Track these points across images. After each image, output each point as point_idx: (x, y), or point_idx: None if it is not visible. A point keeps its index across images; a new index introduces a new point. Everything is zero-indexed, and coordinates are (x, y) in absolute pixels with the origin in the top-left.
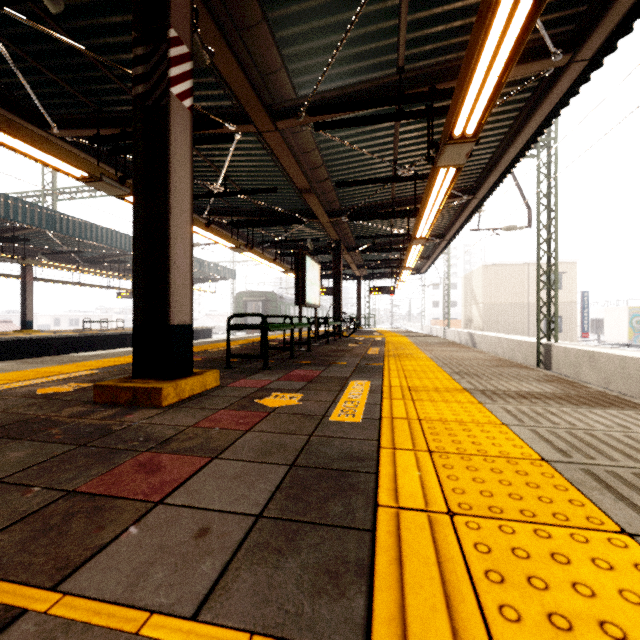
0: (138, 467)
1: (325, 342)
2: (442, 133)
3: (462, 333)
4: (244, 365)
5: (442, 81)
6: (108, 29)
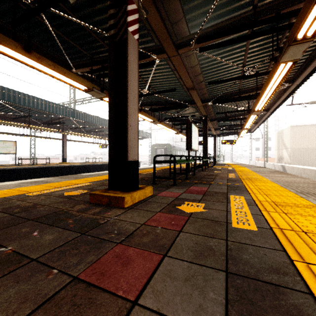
0: (116, 258)
1: (200, 170)
2: (287, 39)
3: (276, 165)
4: (162, 182)
5: (284, 8)
6: (96, 13)
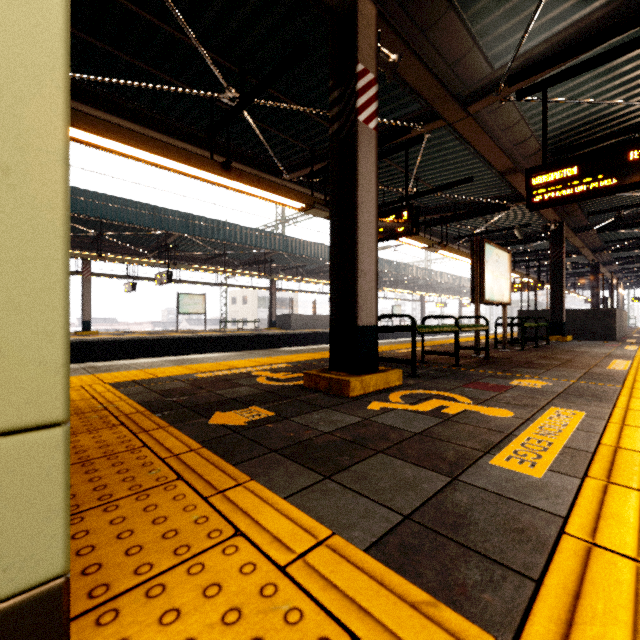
0: None
1: None
2: None
3: None
4: None
5: None
6: None
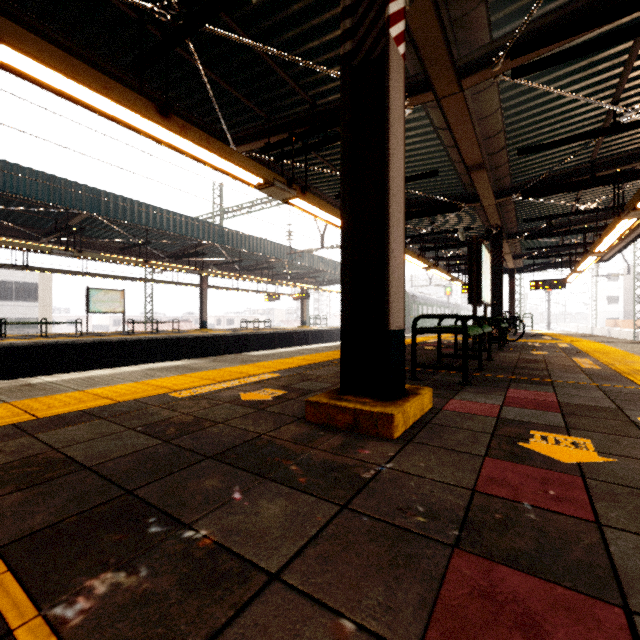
0: (484, 600)
1: (493, 347)
2: None
3: None
4: (429, 376)
5: None
6: (288, 22)
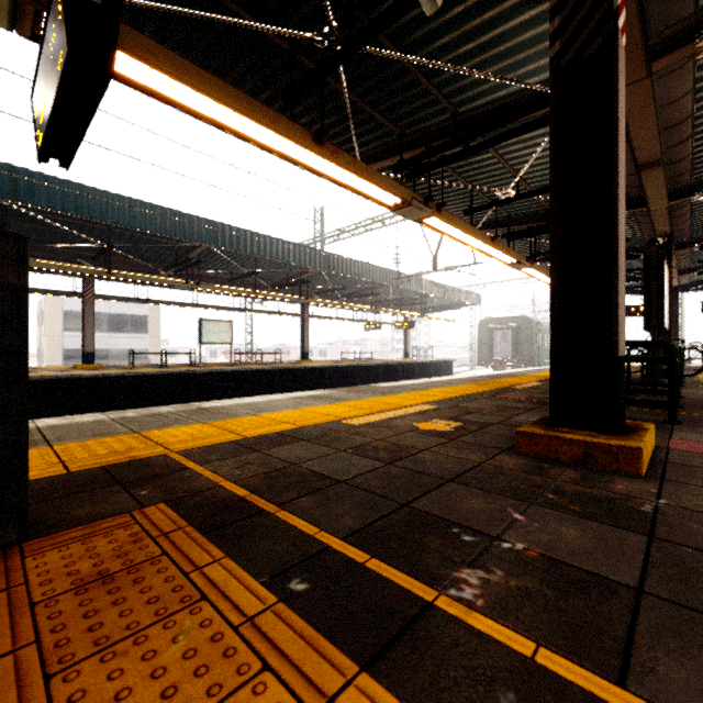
0: None
1: None
2: None
3: None
4: None
5: None
6: (443, 28)
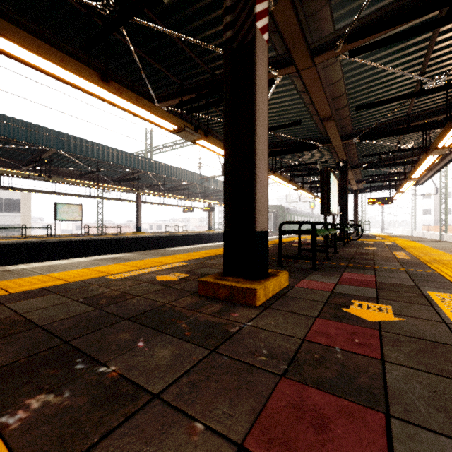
0: (294, 409)
1: (340, 245)
2: None
3: None
4: (291, 264)
5: None
6: (193, 16)
